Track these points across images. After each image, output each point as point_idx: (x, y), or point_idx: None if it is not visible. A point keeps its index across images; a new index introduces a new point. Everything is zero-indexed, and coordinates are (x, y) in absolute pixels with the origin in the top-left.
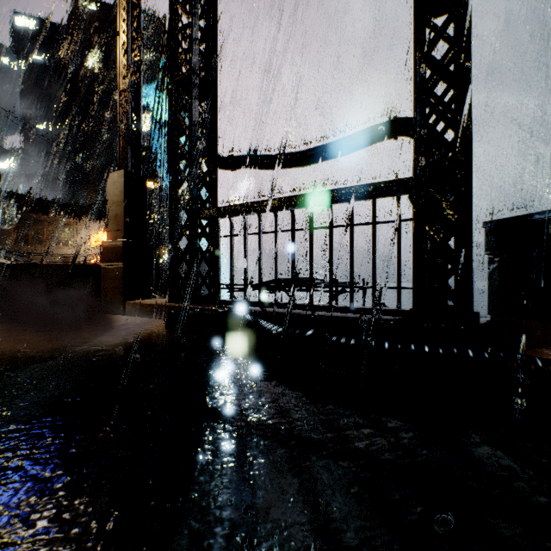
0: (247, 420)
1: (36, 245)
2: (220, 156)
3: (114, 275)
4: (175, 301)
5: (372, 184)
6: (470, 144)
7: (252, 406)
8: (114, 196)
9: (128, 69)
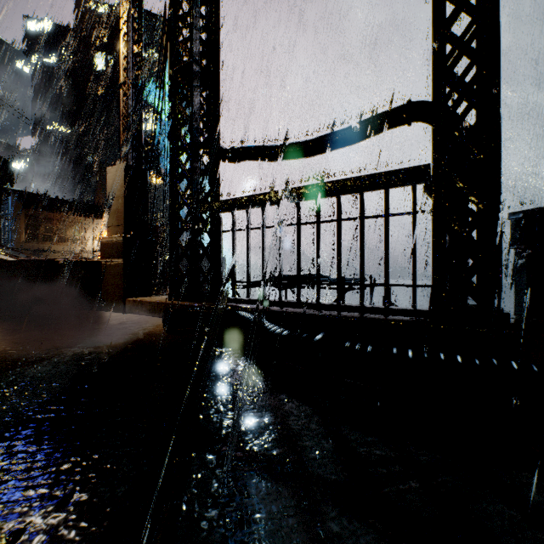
0: (246, 449)
1: (46, 243)
2: (222, 148)
3: (114, 271)
4: (175, 299)
5: (385, 173)
6: (498, 124)
7: (253, 429)
8: (115, 191)
9: (129, 60)
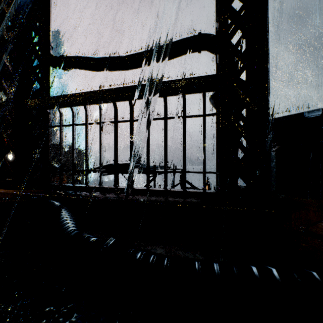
0: None
1: None
2: (53, 55)
3: None
4: None
5: (183, 79)
6: (267, 44)
7: None
8: None
9: None
